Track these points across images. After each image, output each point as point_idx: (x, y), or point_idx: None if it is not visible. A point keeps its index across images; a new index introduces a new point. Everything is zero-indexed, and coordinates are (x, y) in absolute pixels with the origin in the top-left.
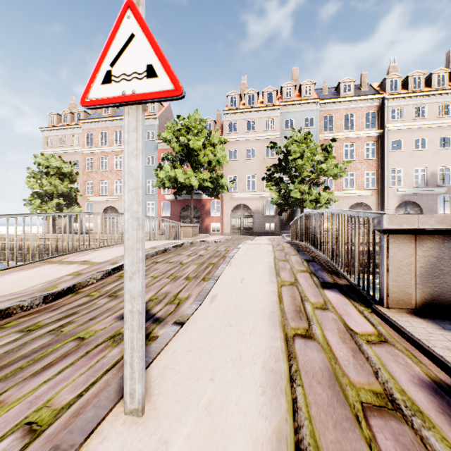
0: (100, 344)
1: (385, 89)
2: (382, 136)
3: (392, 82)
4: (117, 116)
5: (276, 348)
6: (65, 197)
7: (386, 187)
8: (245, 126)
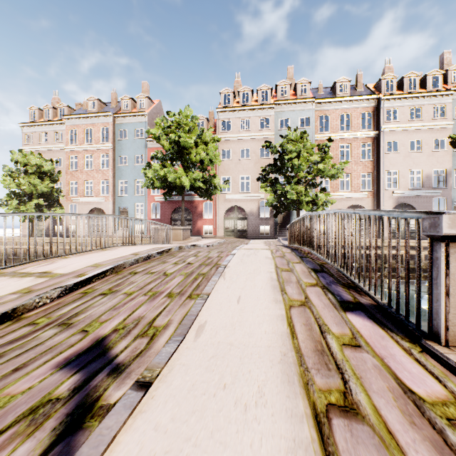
0: (5, 429)
1: (380, 90)
2: (378, 137)
3: (388, 83)
4: (103, 112)
5: (305, 446)
6: (46, 198)
7: (382, 189)
8: (239, 125)
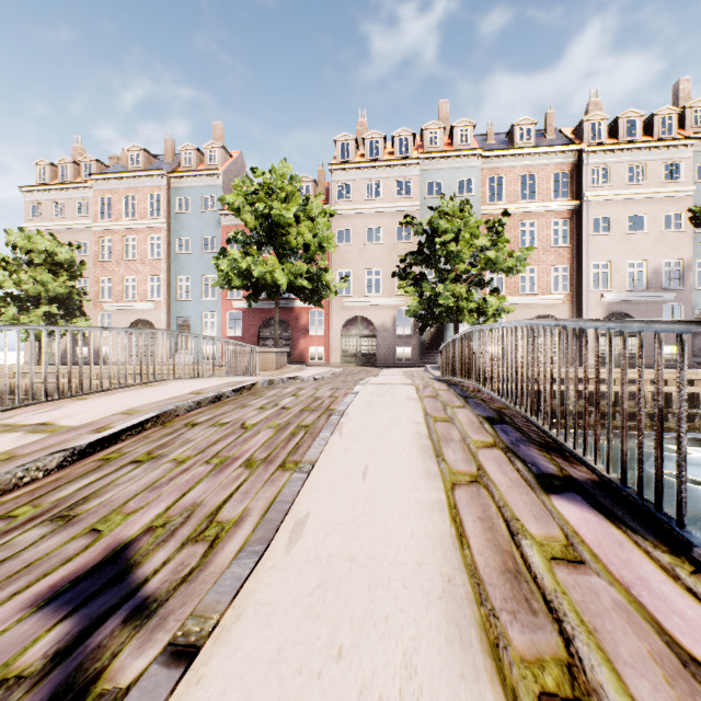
0: None
1: (582, 137)
2: (578, 210)
3: (594, 127)
4: (153, 170)
5: None
6: (62, 303)
7: (585, 291)
8: (364, 190)
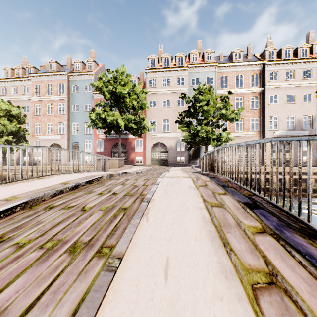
0: None
1: (265, 58)
2: (263, 92)
3: (270, 53)
4: (60, 71)
5: None
6: (15, 135)
7: (266, 130)
8: (162, 82)
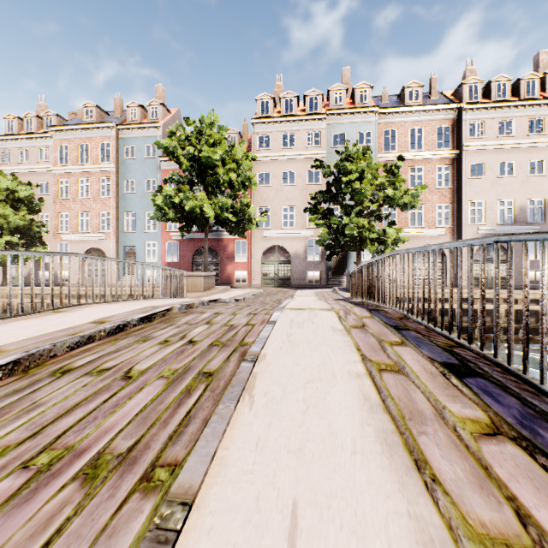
0: None
1: (461, 98)
2: (458, 158)
3: (471, 89)
4: (103, 122)
5: None
6: (23, 234)
7: (464, 225)
8: (281, 141)
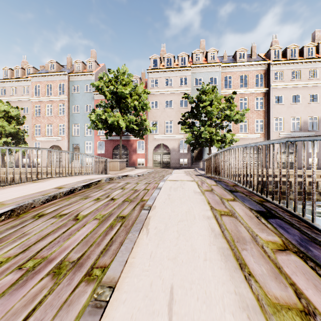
0: None
1: (270, 57)
2: (268, 92)
3: (275, 52)
4: (60, 72)
5: None
6: (14, 137)
7: (271, 131)
8: (164, 82)
